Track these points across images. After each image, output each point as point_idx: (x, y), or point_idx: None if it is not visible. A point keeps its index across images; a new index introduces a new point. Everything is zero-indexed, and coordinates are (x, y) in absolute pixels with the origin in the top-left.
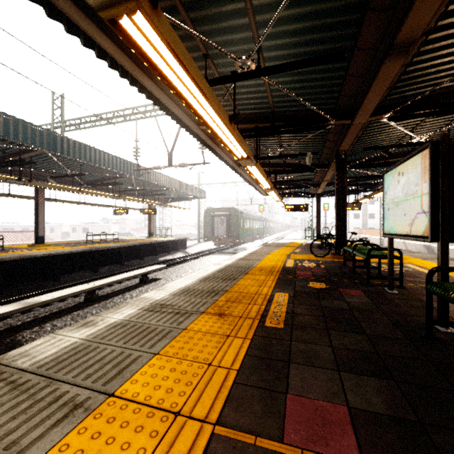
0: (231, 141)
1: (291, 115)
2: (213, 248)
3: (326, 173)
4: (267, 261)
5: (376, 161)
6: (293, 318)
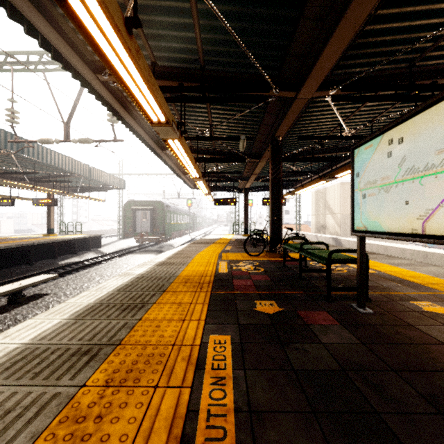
0: (136, 81)
1: (226, 78)
2: (134, 246)
3: (257, 165)
4: (195, 265)
5: (304, 155)
6: (255, 436)
